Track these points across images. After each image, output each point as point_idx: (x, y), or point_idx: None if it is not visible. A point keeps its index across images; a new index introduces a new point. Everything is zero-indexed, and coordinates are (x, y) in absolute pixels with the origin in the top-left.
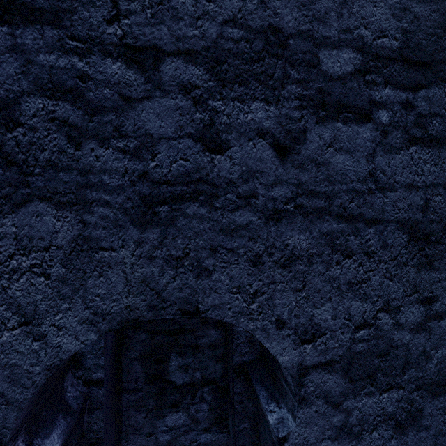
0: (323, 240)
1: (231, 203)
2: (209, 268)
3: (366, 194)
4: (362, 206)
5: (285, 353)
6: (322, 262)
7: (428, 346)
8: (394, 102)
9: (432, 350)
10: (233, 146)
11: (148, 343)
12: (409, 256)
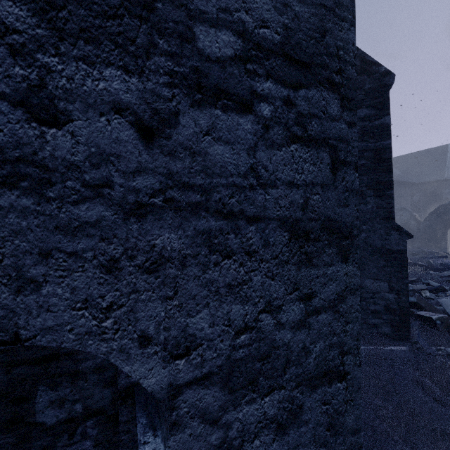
0: (199, 239)
1: (73, 192)
2: (37, 279)
3: (247, 190)
4: (243, 202)
5: (151, 375)
6: (198, 264)
7: (308, 342)
8: (276, 96)
9: (311, 345)
10: (77, 120)
11: (1, 380)
12: (290, 254)
